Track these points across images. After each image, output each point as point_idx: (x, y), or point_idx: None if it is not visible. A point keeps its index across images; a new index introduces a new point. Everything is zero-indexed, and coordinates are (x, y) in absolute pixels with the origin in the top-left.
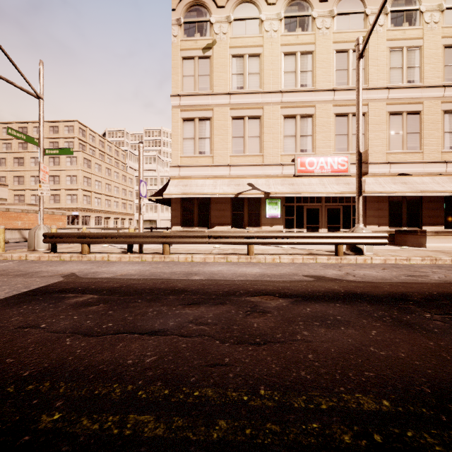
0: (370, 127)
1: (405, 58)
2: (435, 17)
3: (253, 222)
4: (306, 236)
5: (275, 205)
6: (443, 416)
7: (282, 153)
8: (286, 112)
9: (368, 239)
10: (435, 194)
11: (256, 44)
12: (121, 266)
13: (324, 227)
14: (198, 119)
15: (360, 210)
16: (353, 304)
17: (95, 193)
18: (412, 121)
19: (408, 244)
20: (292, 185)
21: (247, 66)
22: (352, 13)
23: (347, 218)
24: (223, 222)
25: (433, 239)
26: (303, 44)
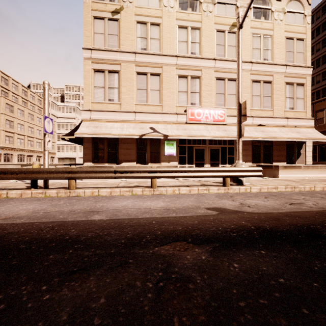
0: None
1: (262, 42)
2: (280, 16)
3: (154, 159)
4: (200, 171)
5: (171, 145)
6: None
7: (177, 105)
8: (180, 73)
9: (248, 172)
10: (283, 140)
11: (156, 15)
12: (15, 205)
13: (208, 163)
14: (108, 71)
15: (240, 149)
16: (278, 249)
17: (18, 134)
18: (267, 87)
19: (266, 175)
20: (185, 130)
21: (149, 32)
22: (227, 4)
23: (224, 156)
24: (129, 159)
25: (283, 172)
26: (193, 21)
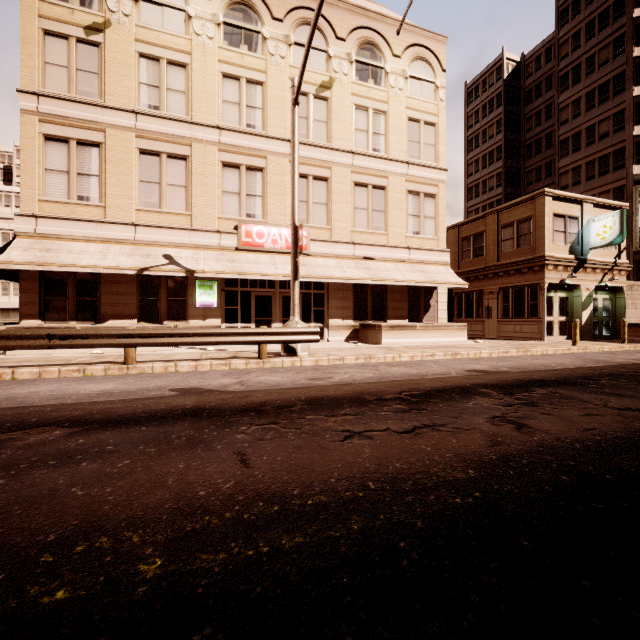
0: (333, 197)
1: (371, 121)
2: (400, 82)
3: (176, 313)
4: (216, 334)
5: (209, 289)
6: (6, 574)
7: (221, 216)
8: (226, 158)
9: (297, 335)
10: (394, 283)
11: (180, 48)
12: None
13: (279, 320)
14: (77, 142)
15: (296, 298)
16: (168, 425)
17: None
18: (378, 196)
19: (369, 341)
20: (232, 262)
21: (166, 76)
22: (312, 48)
23: (308, 309)
24: (124, 314)
25: (389, 335)
26: (250, 68)
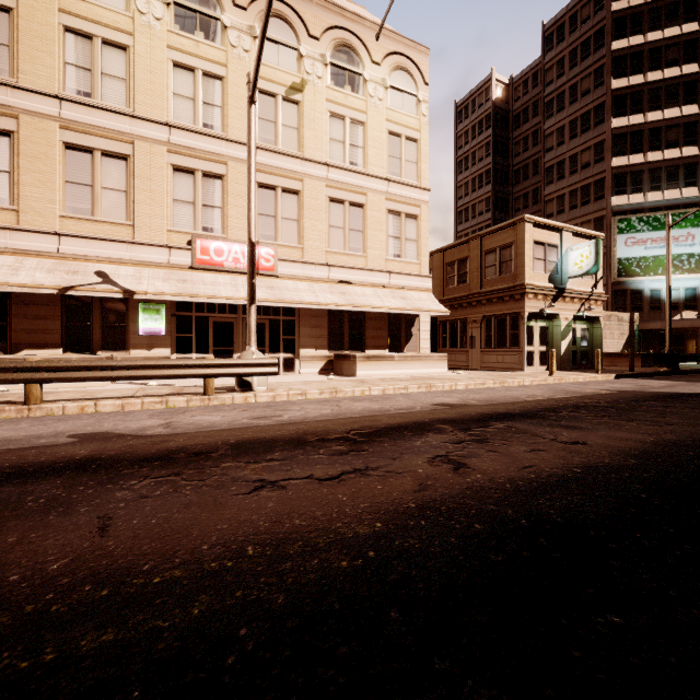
0: (306, 212)
1: (348, 131)
2: (379, 92)
3: (114, 341)
4: (148, 366)
5: (155, 313)
6: None
7: (171, 228)
8: (178, 161)
9: (251, 367)
10: (372, 310)
11: (118, 27)
12: None
13: (242, 350)
14: None
15: (252, 325)
16: (34, 483)
17: None
18: (356, 215)
19: (344, 373)
20: (184, 282)
21: (100, 58)
22: (281, 44)
23: (276, 338)
24: (43, 342)
25: (364, 366)
26: (207, 59)
